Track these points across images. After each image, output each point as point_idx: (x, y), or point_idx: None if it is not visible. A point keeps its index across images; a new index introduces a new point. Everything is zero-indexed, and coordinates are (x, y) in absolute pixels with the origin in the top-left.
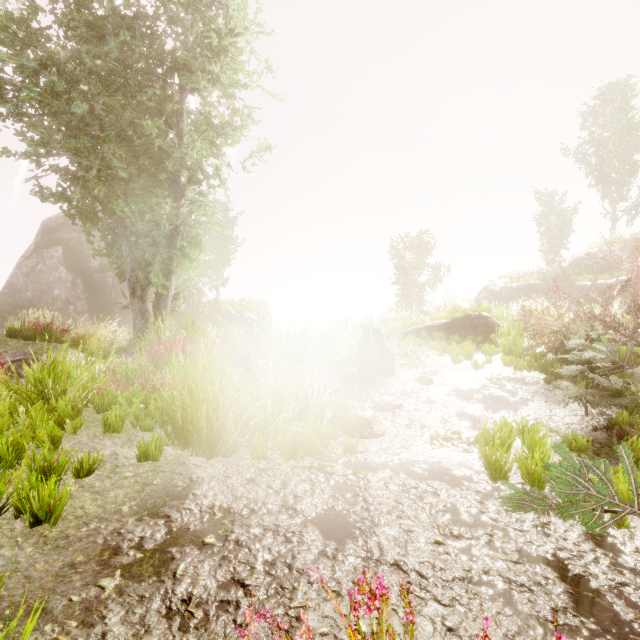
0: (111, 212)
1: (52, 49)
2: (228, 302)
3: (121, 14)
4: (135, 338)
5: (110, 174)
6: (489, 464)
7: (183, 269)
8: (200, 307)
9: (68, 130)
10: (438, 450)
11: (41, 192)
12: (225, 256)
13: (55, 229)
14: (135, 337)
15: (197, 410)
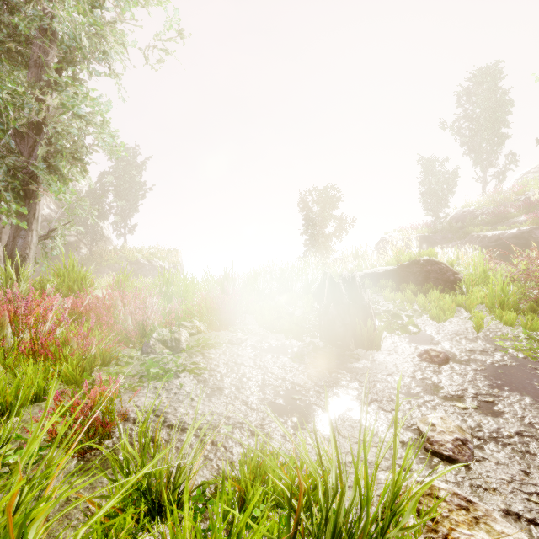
0: None
1: None
2: (136, 250)
3: None
4: None
5: None
6: None
7: (49, 189)
8: (104, 254)
9: None
10: None
11: None
12: (133, 202)
13: None
14: None
15: None
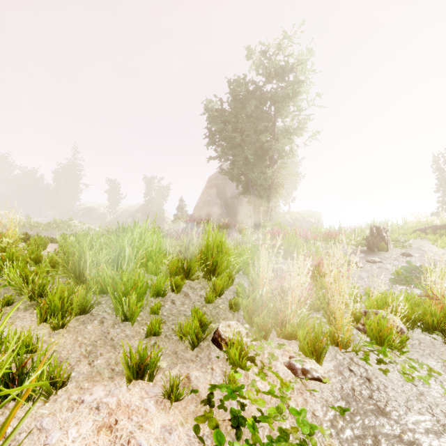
0: (246, 176)
1: (228, 117)
2: (295, 212)
3: (250, 92)
4: (255, 230)
5: (246, 160)
6: (399, 275)
7: (276, 198)
8: (279, 215)
9: (231, 145)
10: (385, 273)
11: (222, 172)
12: (293, 184)
13: (213, 179)
14: (255, 229)
15: (289, 248)
